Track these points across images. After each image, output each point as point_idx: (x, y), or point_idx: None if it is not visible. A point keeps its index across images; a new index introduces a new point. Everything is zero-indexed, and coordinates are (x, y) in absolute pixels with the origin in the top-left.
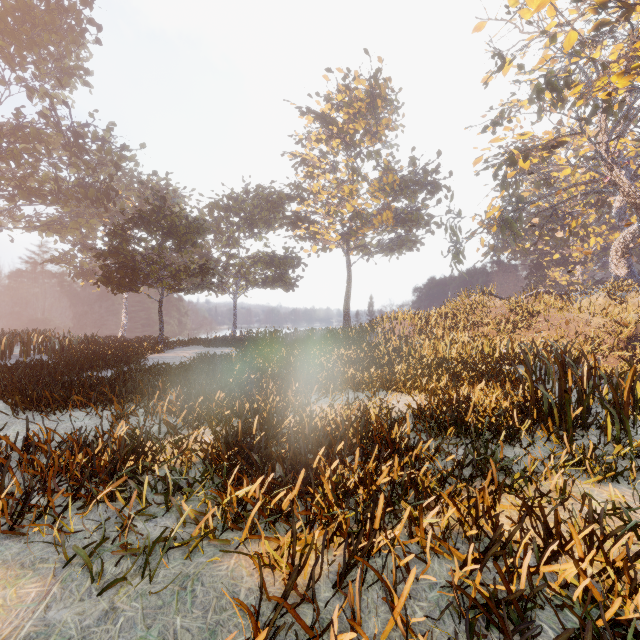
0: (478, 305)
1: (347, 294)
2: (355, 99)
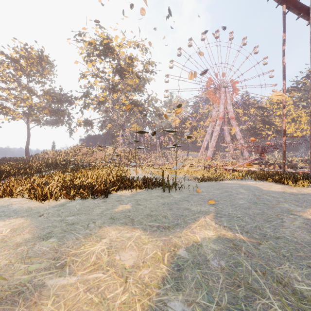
0: (77, 149)
1: (27, 142)
2: (31, 57)
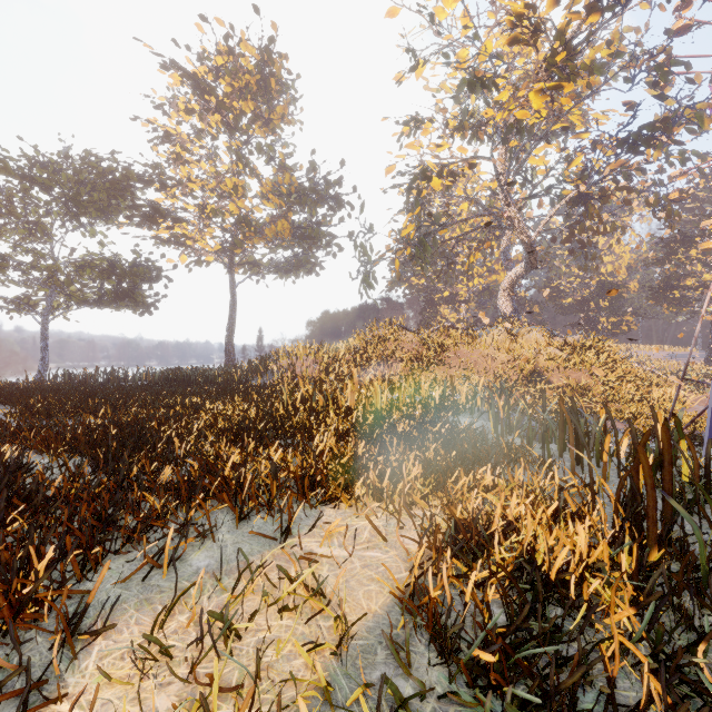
0: (390, 338)
1: (231, 322)
2: (241, 68)
